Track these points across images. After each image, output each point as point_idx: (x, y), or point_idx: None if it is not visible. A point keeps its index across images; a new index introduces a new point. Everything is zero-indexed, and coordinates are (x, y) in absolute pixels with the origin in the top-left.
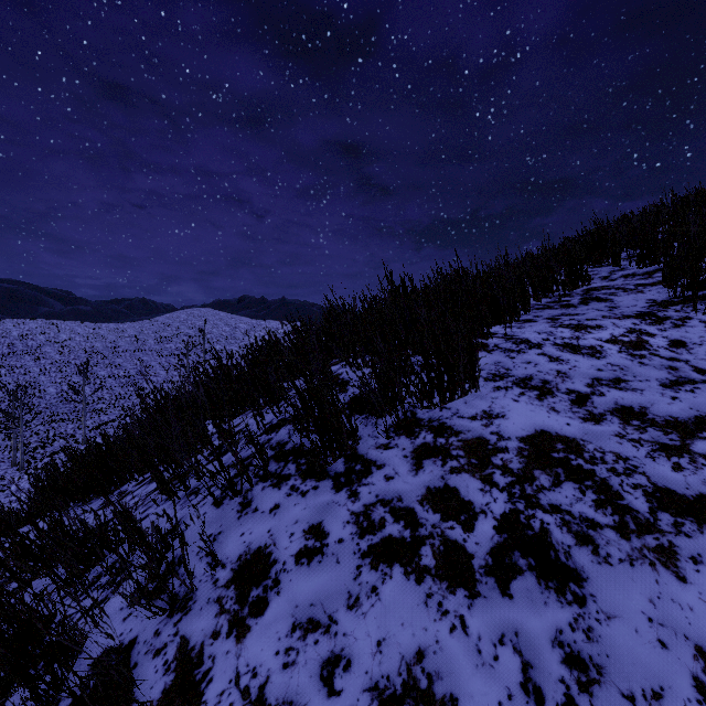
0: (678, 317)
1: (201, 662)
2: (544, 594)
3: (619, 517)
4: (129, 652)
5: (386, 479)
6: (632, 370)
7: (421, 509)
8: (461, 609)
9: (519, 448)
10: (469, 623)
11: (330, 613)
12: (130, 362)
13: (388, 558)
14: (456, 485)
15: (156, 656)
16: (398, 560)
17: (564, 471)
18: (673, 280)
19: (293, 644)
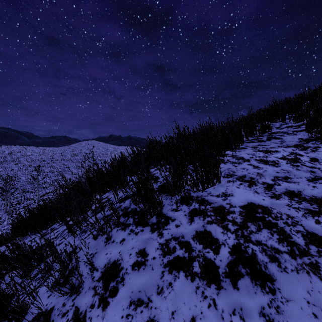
0: (314, 146)
1: (84, 320)
2: (254, 287)
3: (290, 247)
4: (50, 314)
5: (176, 226)
6: (293, 172)
7: (193, 242)
8: (213, 295)
9: (240, 211)
10: (217, 303)
11: (148, 296)
12: (59, 165)
13: (177, 268)
14: (210, 230)
15: (63, 317)
16: (182, 269)
17: (262, 223)
18: (311, 129)
19: (130, 312)
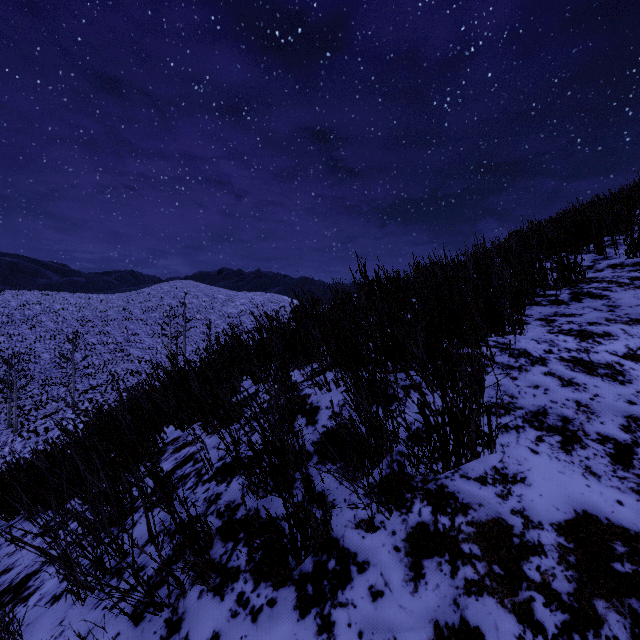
0: None
1: None
2: None
3: None
4: None
5: (372, 595)
6: None
7: None
8: None
9: (559, 546)
10: None
11: None
12: (118, 330)
13: None
14: (478, 624)
15: None
16: None
17: None
18: None
19: None
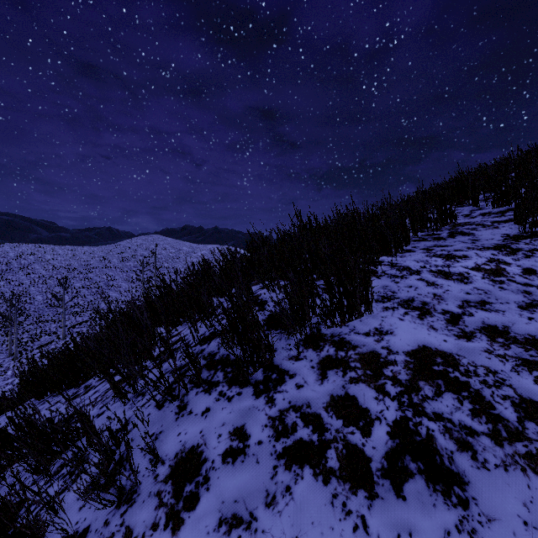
0: (528, 248)
1: None
2: (432, 496)
3: (492, 426)
4: None
5: (297, 387)
6: (494, 293)
7: (327, 415)
8: (362, 509)
9: (405, 361)
10: (369, 523)
11: (251, 510)
12: (99, 276)
13: (300, 460)
14: (354, 394)
15: None
16: (308, 462)
17: (444, 382)
18: (523, 219)
19: None
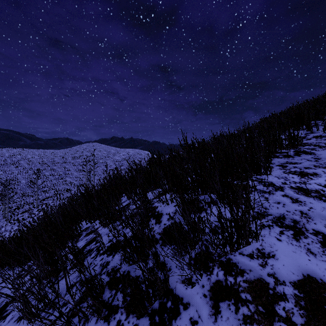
0: None
1: None
2: None
3: None
4: None
5: (191, 323)
6: None
7: None
8: None
9: (295, 296)
10: None
11: None
12: (60, 168)
13: None
14: None
15: None
16: None
17: None
18: None
19: None
